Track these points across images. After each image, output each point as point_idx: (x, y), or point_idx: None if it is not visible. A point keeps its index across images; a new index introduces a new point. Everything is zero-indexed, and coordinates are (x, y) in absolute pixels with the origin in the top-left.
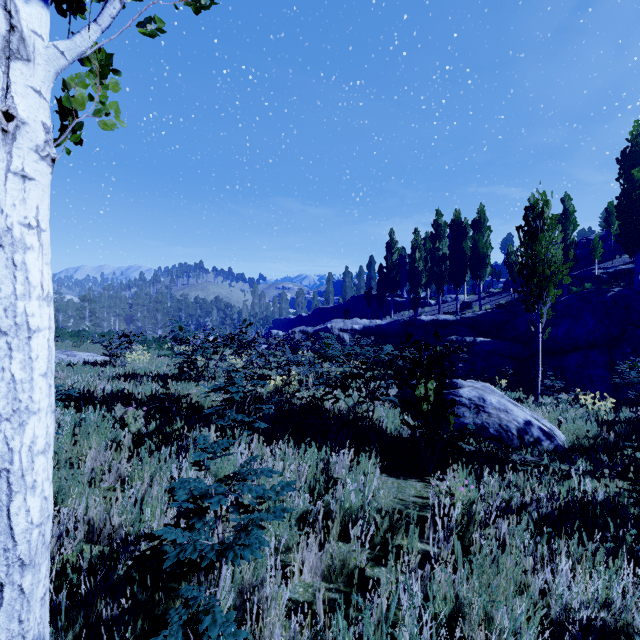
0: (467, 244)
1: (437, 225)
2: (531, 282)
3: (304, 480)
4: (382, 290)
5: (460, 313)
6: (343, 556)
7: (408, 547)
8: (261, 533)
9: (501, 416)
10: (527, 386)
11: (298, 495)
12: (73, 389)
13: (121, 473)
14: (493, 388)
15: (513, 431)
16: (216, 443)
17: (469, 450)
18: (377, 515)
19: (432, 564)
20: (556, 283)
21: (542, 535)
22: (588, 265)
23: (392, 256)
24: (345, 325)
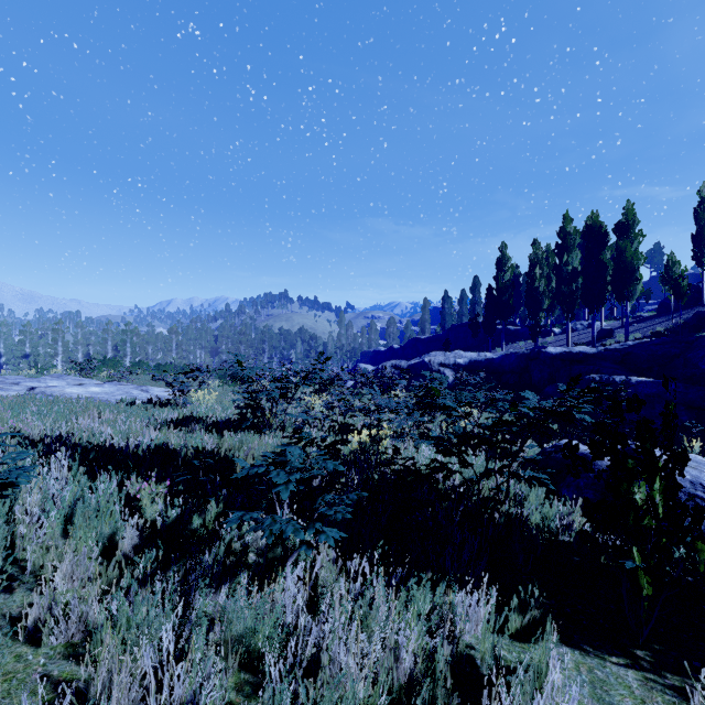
0: (605, 256)
1: (565, 233)
2: None
3: (407, 660)
4: (491, 316)
5: (597, 344)
6: None
7: None
8: None
9: None
10: None
11: None
12: (104, 441)
13: (88, 619)
14: None
15: None
16: None
17: (696, 584)
18: None
19: None
20: None
21: None
22: None
23: (504, 275)
24: (446, 359)
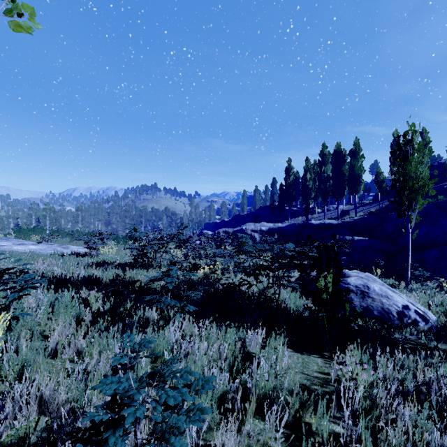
0: (345, 168)
1: (323, 154)
2: (402, 194)
3: (225, 356)
4: (282, 202)
5: (340, 218)
6: (260, 442)
7: (317, 428)
8: (179, 443)
9: (383, 301)
10: (395, 274)
11: (220, 370)
12: (57, 274)
13: (78, 347)
14: (374, 277)
15: (394, 313)
16: (139, 343)
17: (358, 329)
18: (289, 397)
19: (340, 446)
20: (423, 195)
21: (442, 422)
22: (440, 182)
23: (289, 177)
24: (255, 227)
